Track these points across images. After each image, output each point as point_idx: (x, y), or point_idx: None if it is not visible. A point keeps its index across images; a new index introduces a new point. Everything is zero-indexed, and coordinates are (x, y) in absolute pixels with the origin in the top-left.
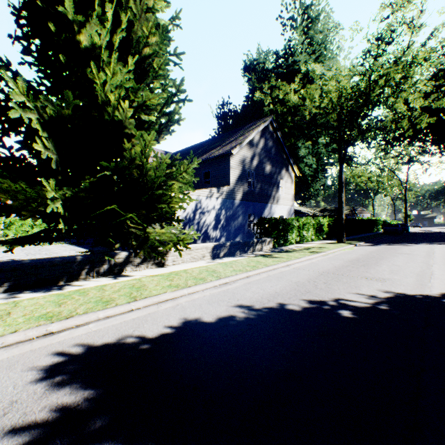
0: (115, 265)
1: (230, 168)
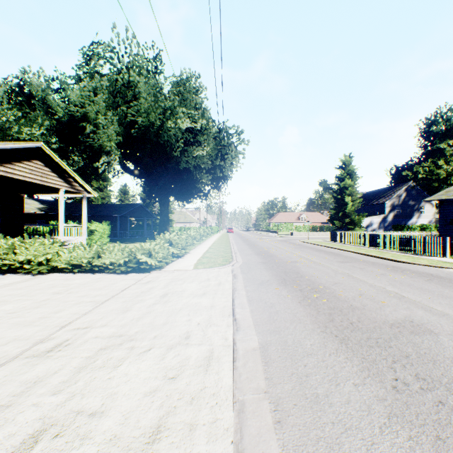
0: None
1: (385, 208)
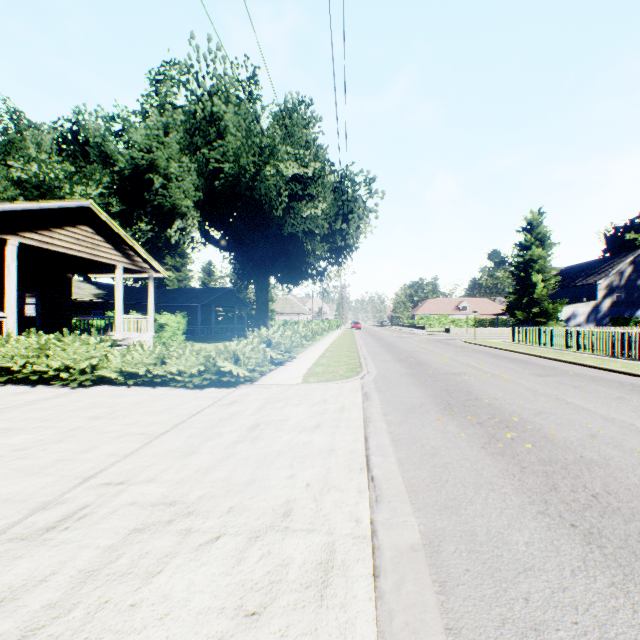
0: None
1: (597, 290)
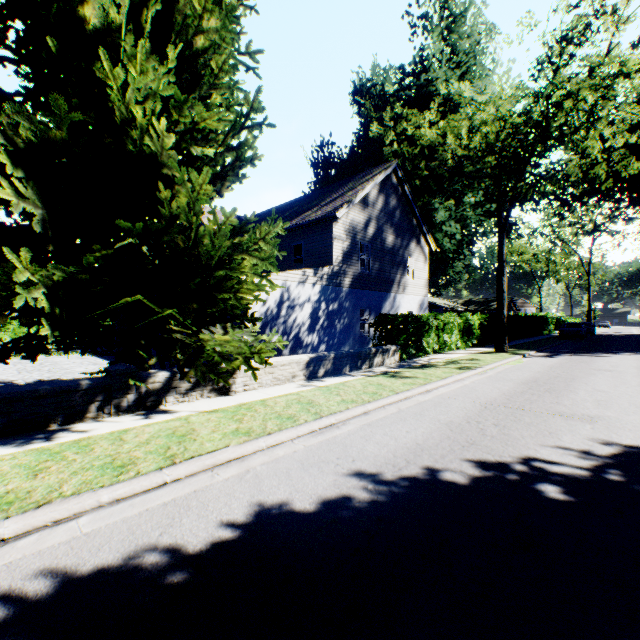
0: (147, 393)
1: (333, 239)
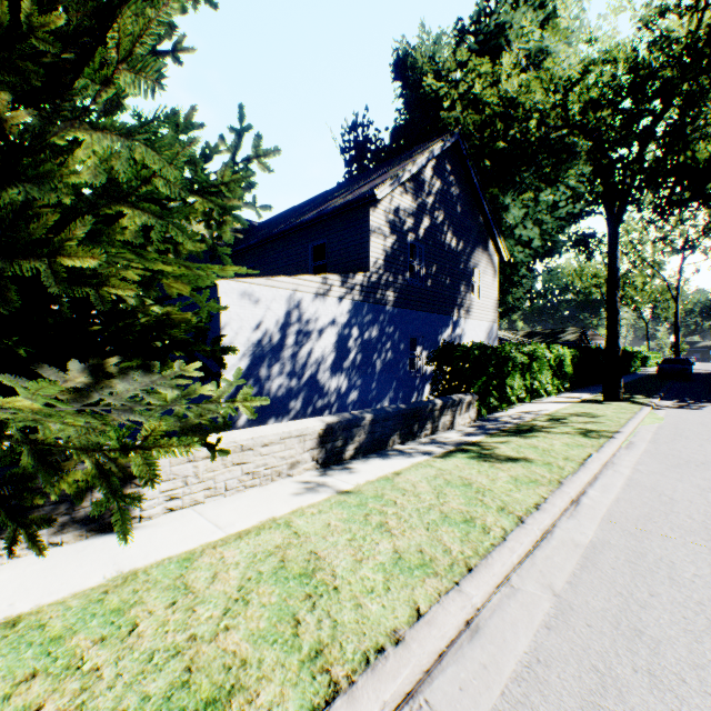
0: None
1: (371, 232)
